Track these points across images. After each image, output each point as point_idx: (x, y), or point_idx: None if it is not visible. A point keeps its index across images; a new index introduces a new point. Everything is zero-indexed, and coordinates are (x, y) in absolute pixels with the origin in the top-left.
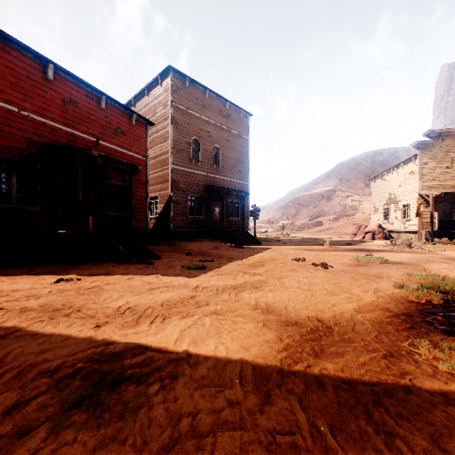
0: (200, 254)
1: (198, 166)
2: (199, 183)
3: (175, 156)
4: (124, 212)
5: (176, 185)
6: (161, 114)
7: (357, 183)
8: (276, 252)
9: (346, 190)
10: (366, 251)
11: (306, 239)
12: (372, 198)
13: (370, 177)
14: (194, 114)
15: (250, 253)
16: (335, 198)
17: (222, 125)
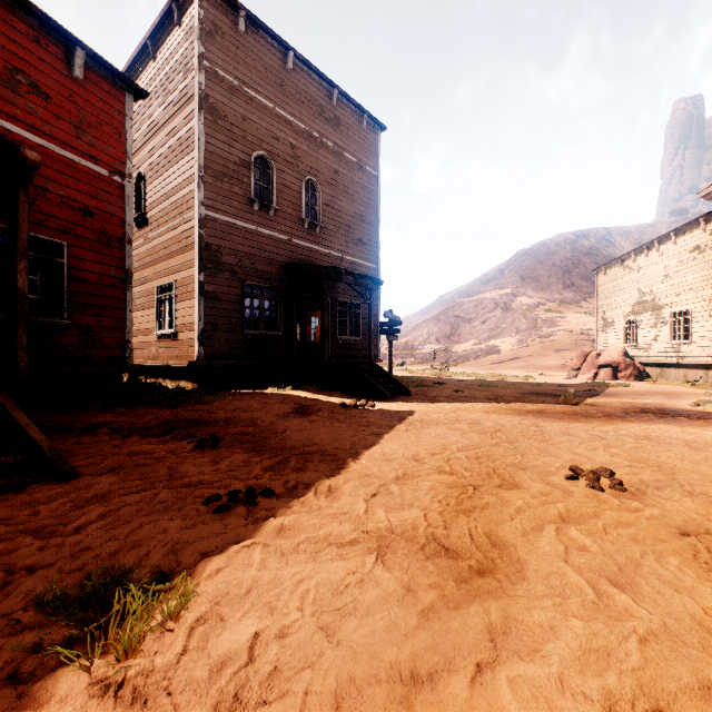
0: (246, 439)
1: (269, 218)
2: (271, 258)
3: (210, 187)
4: (45, 314)
5: (214, 258)
6: (180, 91)
7: (550, 282)
8: (467, 424)
9: (534, 294)
10: (692, 418)
11: (488, 380)
12: (600, 303)
13: (572, 273)
14: (259, 99)
15: (399, 432)
16: (518, 307)
17: (324, 138)
